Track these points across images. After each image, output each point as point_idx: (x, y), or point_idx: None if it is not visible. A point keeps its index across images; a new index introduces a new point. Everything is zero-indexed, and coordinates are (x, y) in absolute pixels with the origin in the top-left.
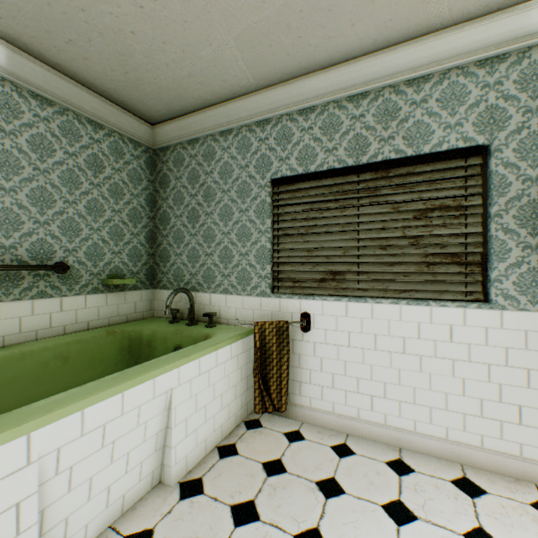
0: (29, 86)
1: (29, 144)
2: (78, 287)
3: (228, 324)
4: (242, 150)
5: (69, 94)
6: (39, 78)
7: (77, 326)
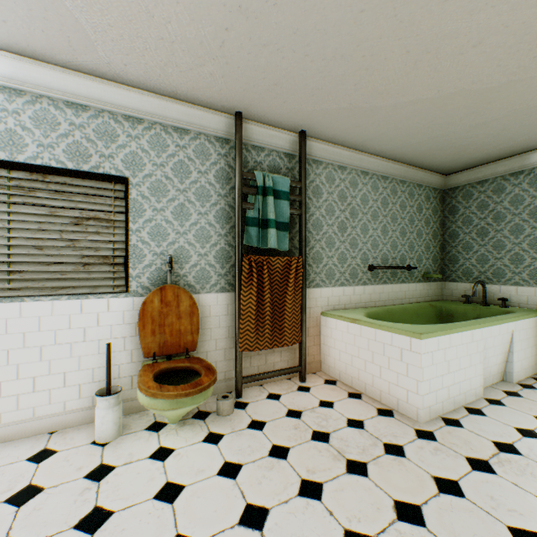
0: (400, 178)
1: (398, 206)
2: (413, 279)
3: (517, 306)
4: (533, 185)
5: (412, 175)
6: (403, 173)
7: (412, 300)
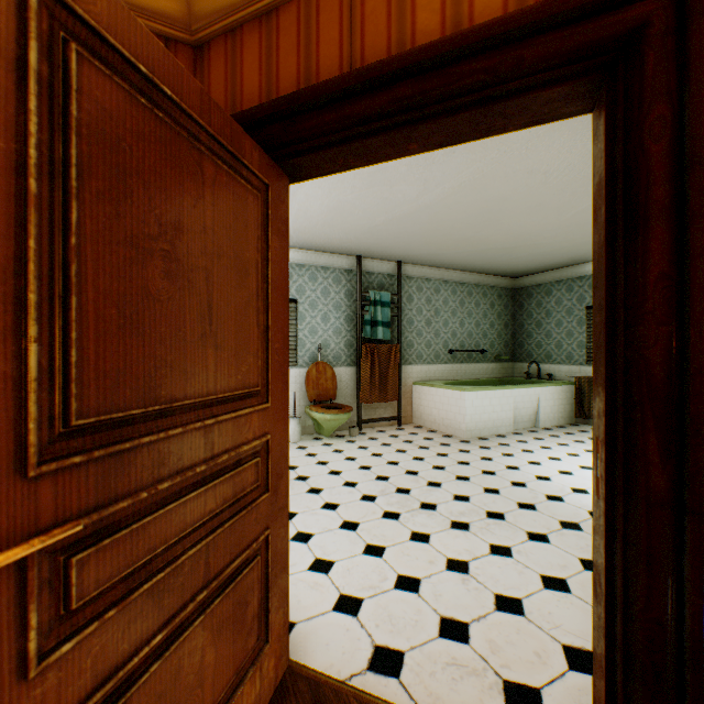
0: (475, 283)
1: (474, 304)
2: (486, 360)
3: (559, 380)
4: (567, 291)
5: (485, 280)
6: (477, 279)
7: (486, 376)
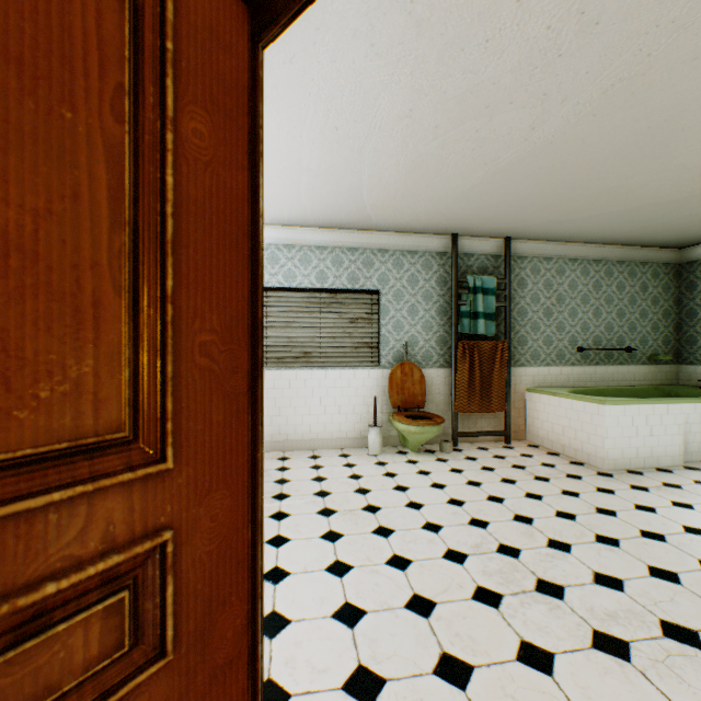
0: (616, 259)
1: (615, 288)
2: (634, 361)
3: None
4: None
5: (632, 254)
6: (620, 254)
7: (633, 383)
